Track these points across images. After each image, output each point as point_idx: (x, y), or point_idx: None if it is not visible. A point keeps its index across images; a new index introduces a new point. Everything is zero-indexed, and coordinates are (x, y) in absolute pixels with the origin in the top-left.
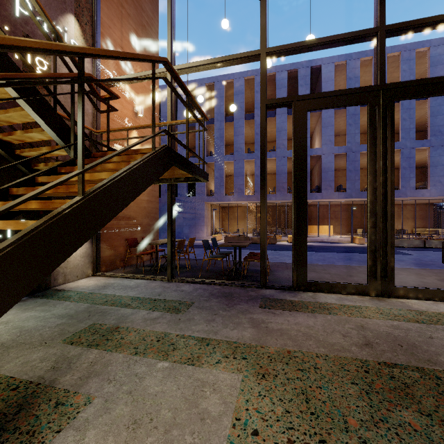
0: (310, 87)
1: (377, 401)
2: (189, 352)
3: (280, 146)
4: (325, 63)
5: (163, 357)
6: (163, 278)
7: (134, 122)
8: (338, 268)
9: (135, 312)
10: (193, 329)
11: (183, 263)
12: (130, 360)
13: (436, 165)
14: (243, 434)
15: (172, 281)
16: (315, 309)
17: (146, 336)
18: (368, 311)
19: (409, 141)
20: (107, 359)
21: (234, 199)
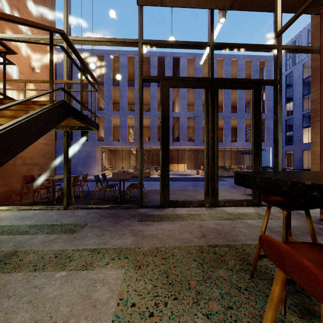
0: (172, 70)
1: (206, 268)
2: (83, 260)
3: (153, 108)
4: (181, 56)
5: (61, 268)
6: (59, 207)
7: (31, 75)
8: (188, 191)
9: (33, 237)
10: (86, 244)
11: (77, 194)
12: (30, 276)
13: (241, 128)
14: (124, 308)
15: (68, 209)
16: (174, 218)
17: (45, 254)
18: (204, 216)
19: (228, 113)
20: (5, 280)
21: (120, 144)
